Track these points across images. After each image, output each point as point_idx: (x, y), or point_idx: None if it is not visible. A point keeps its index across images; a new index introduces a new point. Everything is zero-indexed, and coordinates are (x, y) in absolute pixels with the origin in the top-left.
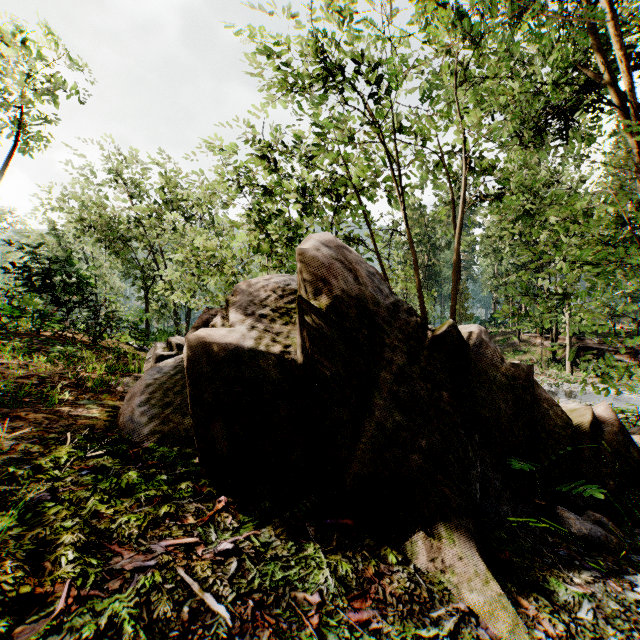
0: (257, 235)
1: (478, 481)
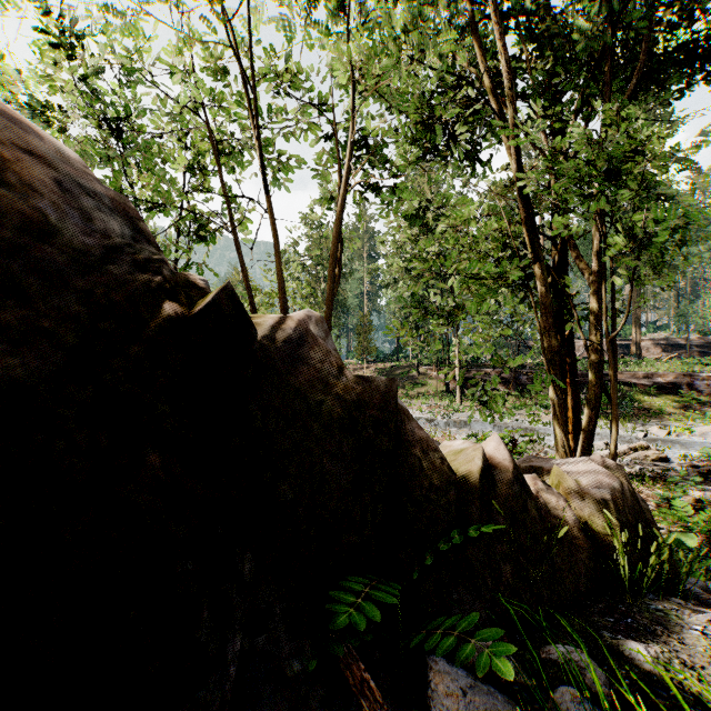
0: None
1: None
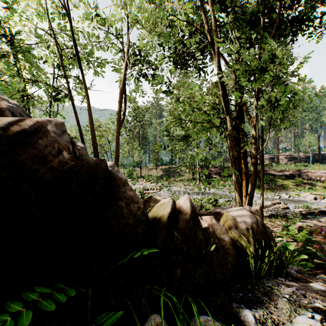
0: None
1: None
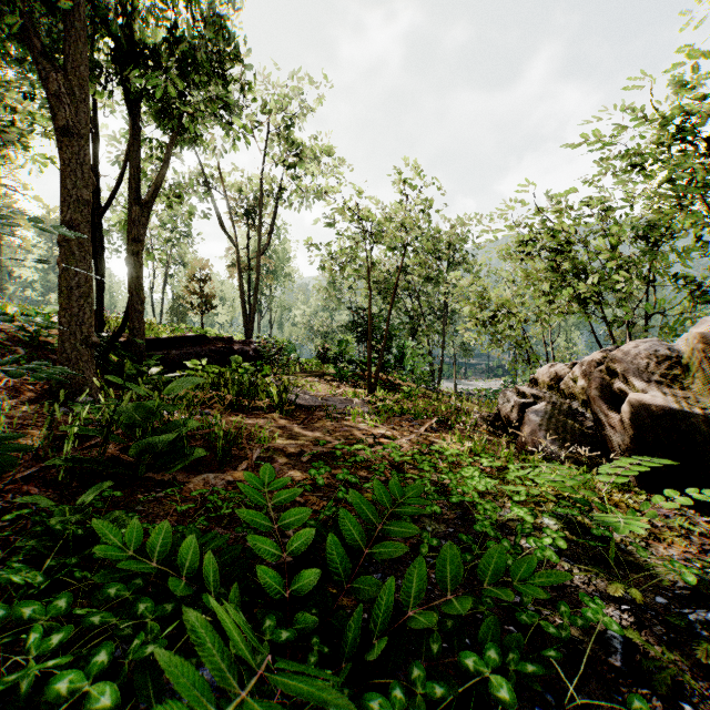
0: (552, 282)
1: None
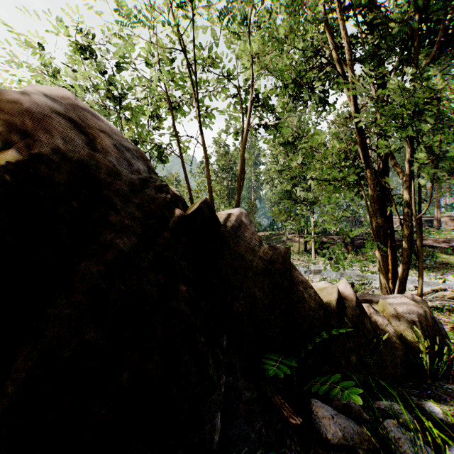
0: None
1: (219, 409)
